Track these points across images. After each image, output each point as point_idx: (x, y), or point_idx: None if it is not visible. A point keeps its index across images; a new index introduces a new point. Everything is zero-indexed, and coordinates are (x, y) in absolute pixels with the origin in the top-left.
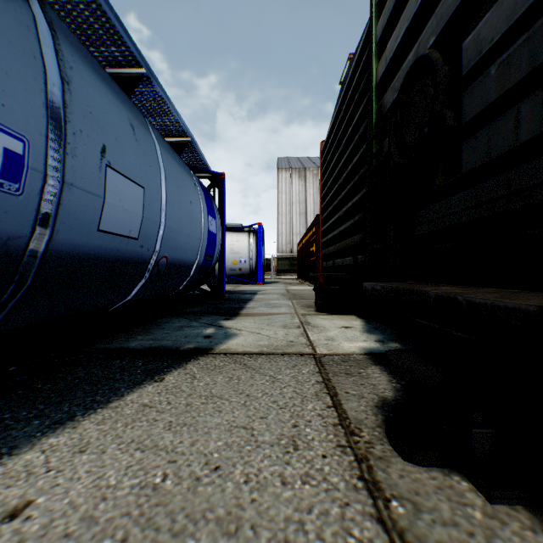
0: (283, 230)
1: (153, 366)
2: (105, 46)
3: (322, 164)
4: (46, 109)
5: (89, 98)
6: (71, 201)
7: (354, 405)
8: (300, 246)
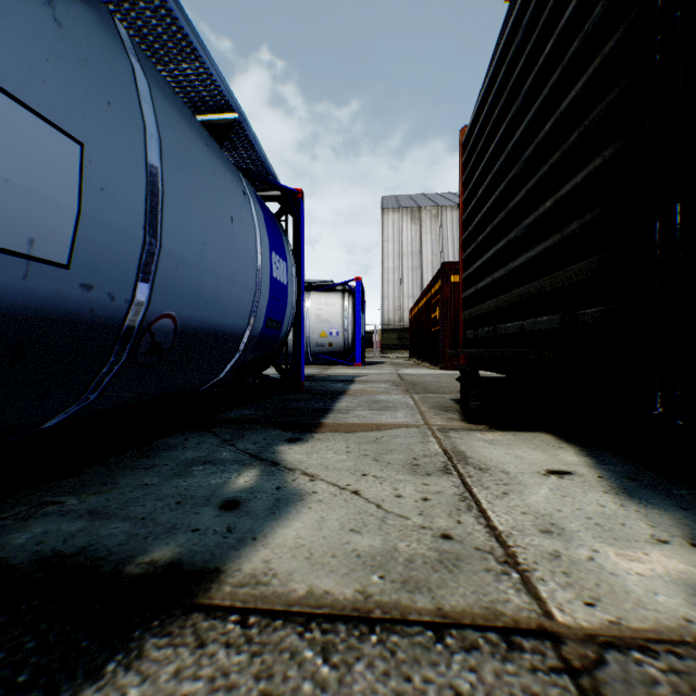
0: (390, 291)
1: None
2: None
3: (464, 165)
4: None
5: None
6: None
7: None
8: (415, 312)
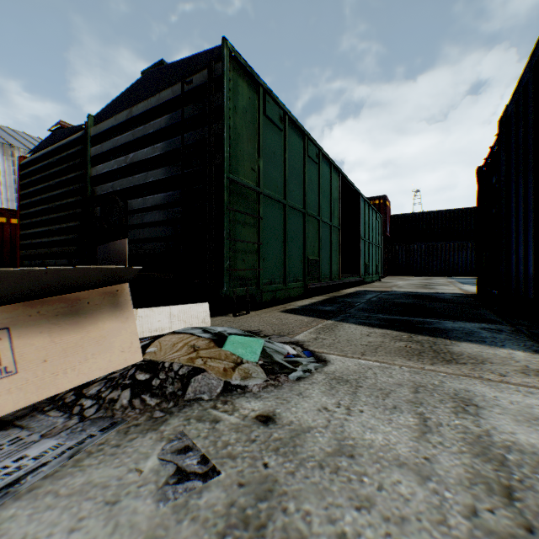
0: None
1: None
2: None
3: (23, 176)
4: None
5: None
6: None
7: None
8: None
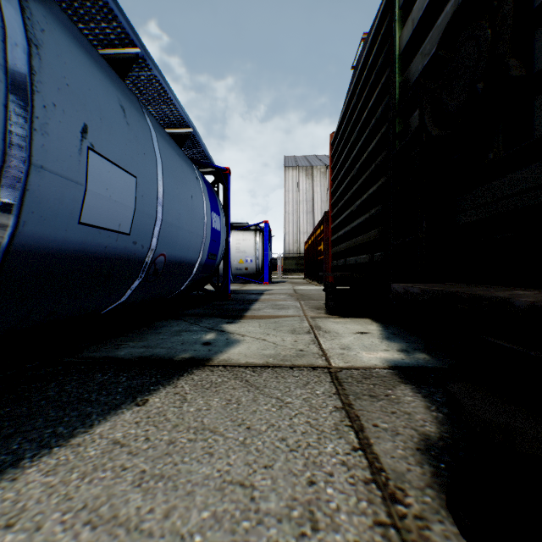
0: (290, 229)
1: (138, 383)
2: (95, 21)
3: (332, 156)
4: (4, 73)
5: (66, 69)
6: (42, 187)
7: (388, 446)
8: (308, 245)
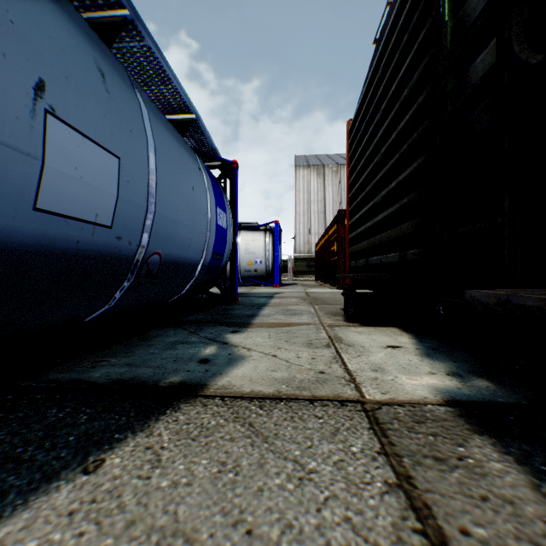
0: (301, 230)
1: (100, 426)
2: None
3: (350, 146)
4: None
5: (11, 1)
6: None
7: None
8: (319, 246)
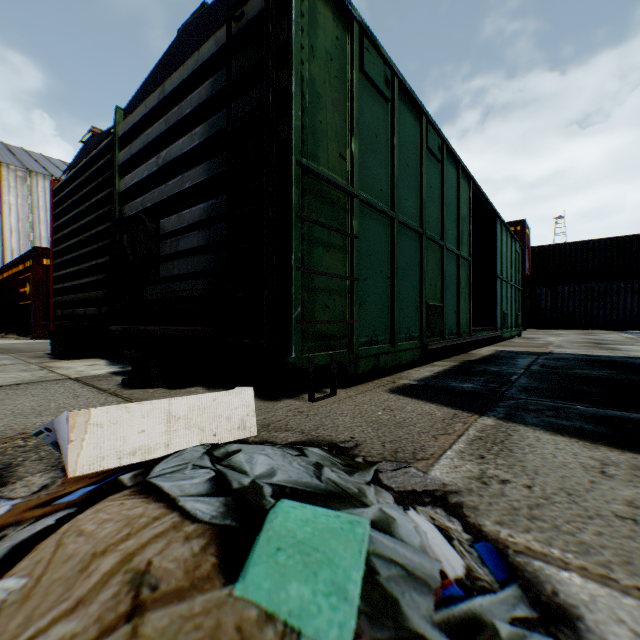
0: None
1: None
2: None
3: (56, 204)
4: None
5: None
6: None
7: (107, 386)
8: None
